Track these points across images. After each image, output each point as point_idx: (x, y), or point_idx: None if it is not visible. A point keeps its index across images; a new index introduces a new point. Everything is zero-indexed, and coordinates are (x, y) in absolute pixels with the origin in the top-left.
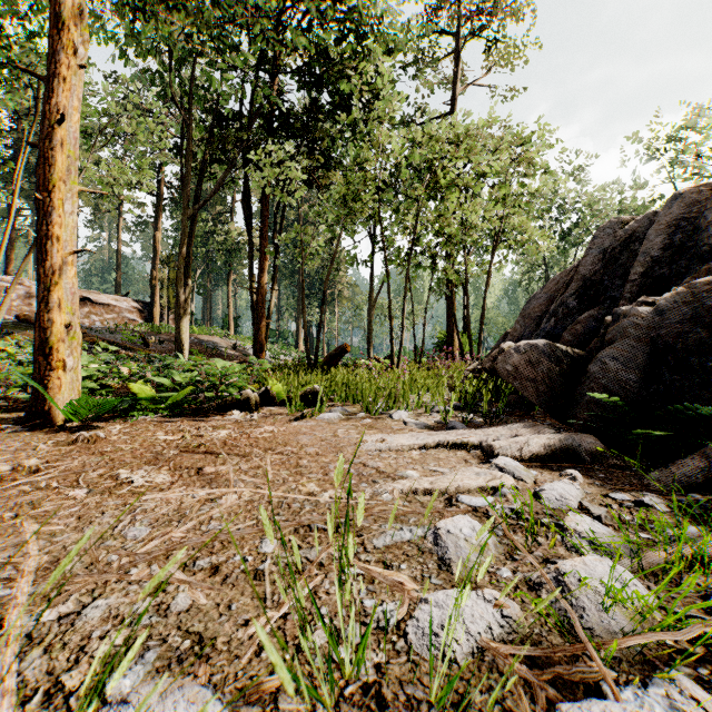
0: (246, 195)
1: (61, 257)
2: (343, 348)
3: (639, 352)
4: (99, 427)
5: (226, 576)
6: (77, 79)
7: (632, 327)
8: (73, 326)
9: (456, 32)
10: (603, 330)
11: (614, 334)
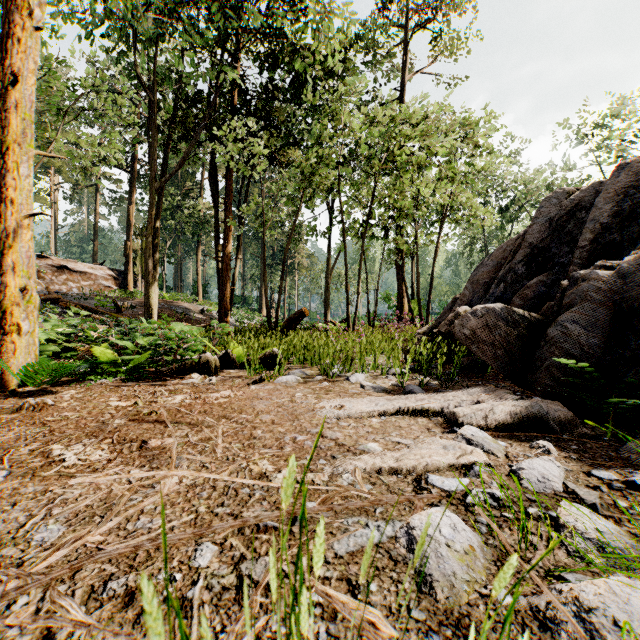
0: (212, 170)
1: (17, 220)
2: (301, 313)
3: (601, 315)
4: (53, 392)
5: (141, 609)
6: (33, 42)
7: (593, 291)
8: (30, 290)
9: (405, 25)
10: (560, 294)
11: (573, 298)
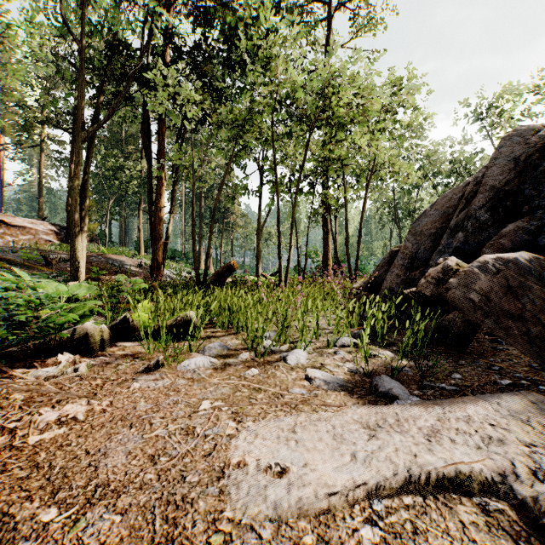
0: (144, 125)
1: None
2: (230, 266)
3: None
4: None
5: None
6: None
7: None
8: None
9: (330, 4)
10: None
11: None
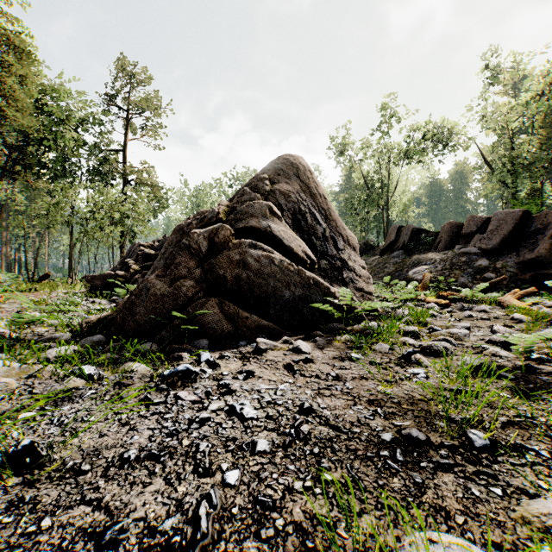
0: None
1: None
2: (48, 274)
3: None
4: None
5: None
6: None
7: None
8: None
9: (126, 109)
10: None
11: None
